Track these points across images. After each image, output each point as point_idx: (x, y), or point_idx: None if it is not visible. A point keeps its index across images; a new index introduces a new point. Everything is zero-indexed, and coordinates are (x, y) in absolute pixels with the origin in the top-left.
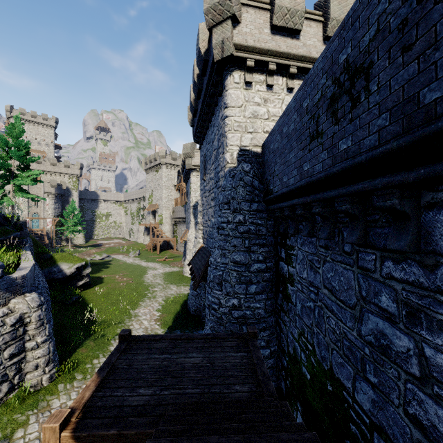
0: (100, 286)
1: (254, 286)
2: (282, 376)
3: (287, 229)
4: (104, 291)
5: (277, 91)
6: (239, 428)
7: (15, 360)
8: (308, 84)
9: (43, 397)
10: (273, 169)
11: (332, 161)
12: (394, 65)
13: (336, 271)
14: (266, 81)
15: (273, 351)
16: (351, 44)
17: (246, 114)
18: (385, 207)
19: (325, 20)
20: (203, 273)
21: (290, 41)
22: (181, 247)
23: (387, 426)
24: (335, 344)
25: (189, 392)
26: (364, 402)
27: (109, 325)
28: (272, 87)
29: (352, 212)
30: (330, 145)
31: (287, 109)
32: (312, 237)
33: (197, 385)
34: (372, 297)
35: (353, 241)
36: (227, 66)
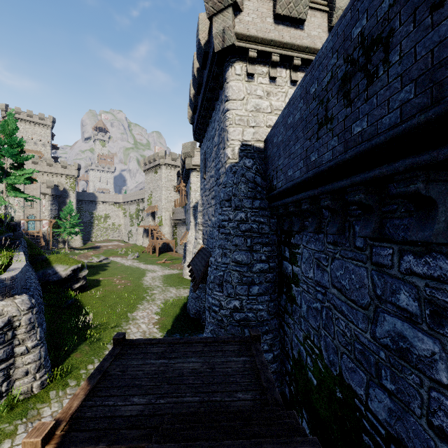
0: (97, 288)
1: (256, 287)
2: (285, 382)
3: (291, 227)
4: (101, 293)
5: (281, 83)
6: (244, 445)
7: (3, 367)
8: (316, 67)
9: (34, 405)
10: (277, 164)
11: (344, 147)
12: (421, 28)
13: (347, 269)
14: (268, 73)
15: (277, 355)
16: (367, 14)
17: (247, 107)
18: (407, 193)
19: (330, 10)
20: (203, 274)
21: (294, 32)
22: (180, 249)
23: (406, 438)
24: (345, 347)
25: (187, 400)
26: (379, 411)
27: (105, 329)
28: (275, 80)
29: (366, 202)
30: (341, 130)
31: (292, 98)
32: (319, 234)
33: (196, 392)
34: (388, 295)
35: (367, 235)
36: (228, 57)
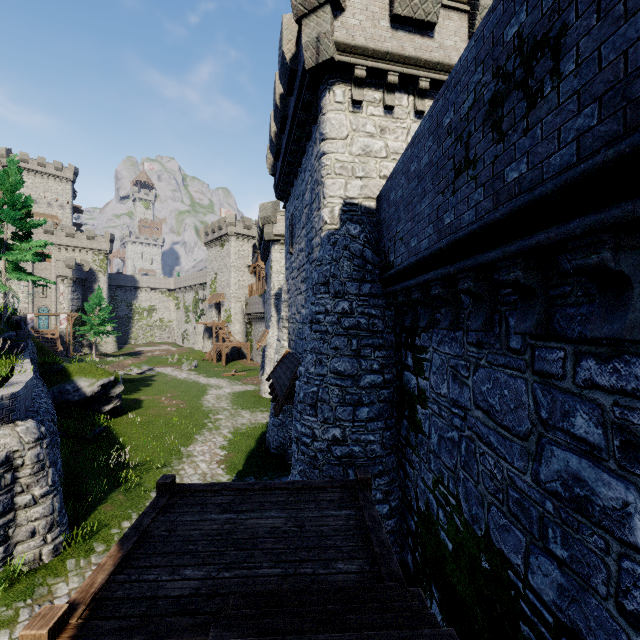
0: (137, 412)
1: (365, 408)
2: (407, 546)
3: (416, 321)
4: (142, 419)
5: (401, 115)
6: None
7: None
8: (451, 87)
9: (43, 580)
10: (395, 231)
11: (493, 202)
12: (608, 20)
13: (496, 381)
14: (383, 100)
15: (395, 507)
16: (527, 6)
17: (353, 150)
18: (587, 266)
19: (472, 9)
20: (288, 391)
21: (419, 41)
22: (257, 356)
23: (585, 629)
24: (494, 496)
25: (263, 573)
26: (544, 589)
27: (148, 470)
28: (392, 110)
29: (526, 282)
30: (489, 177)
31: (417, 134)
32: (456, 331)
33: (277, 562)
34: (558, 419)
35: (527, 331)
36: (325, 77)
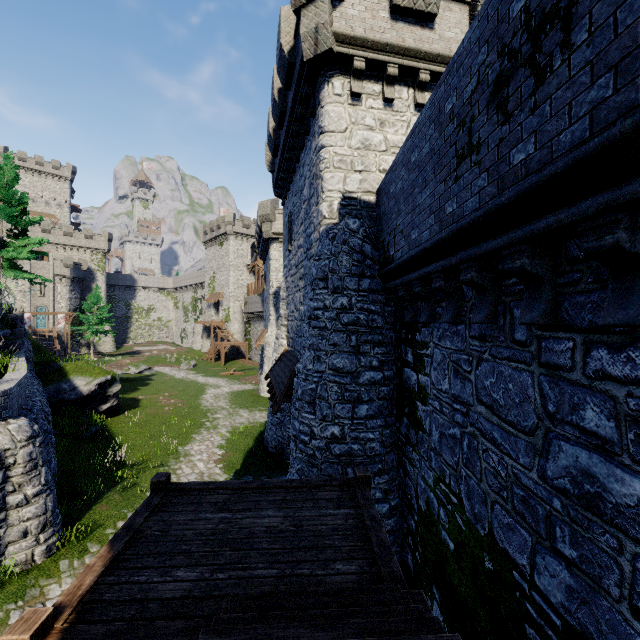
0: (135, 411)
1: (365, 406)
2: (407, 545)
3: (416, 316)
4: (140, 418)
5: (400, 108)
6: None
7: None
8: (453, 72)
9: (35, 581)
10: (395, 224)
11: (498, 187)
12: None
13: (500, 375)
14: (382, 93)
15: (394, 506)
16: None
17: (352, 143)
18: (600, 248)
19: (473, 0)
20: (286, 389)
21: (420, 32)
22: (256, 355)
23: (596, 632)
24: (498, 494)
25: (259, 574)
26: (552, 590)
27: (144, 469)
28: (392, 103)
29: (533, 270)
30: (494, 161)
31: (418, 124)
32: (458, 325)
33: (273, 562)
34: (566, 413)
35: (533, 320)
36: (323, 69)
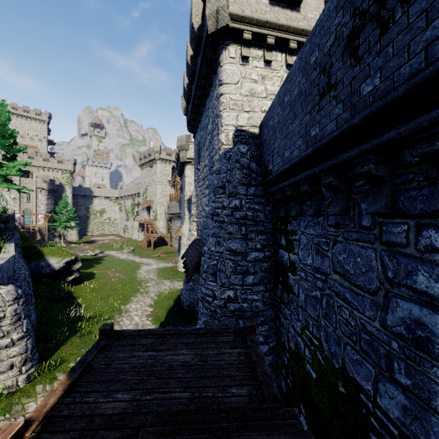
0: (91, 281)
1: (251, 276)
2: (281, 375)
3: (288, 213)
4: (95, 286)
5: (276, 67)
6: None
7: None
8: (316, 33)
9: (18, 400)
10: (273, 147)
11: (351, 113)
12: None
13: (351, 252)
14: (264, 56)
15: (272, 347)
16: None
17: (242, 92)
18: (432, 152)
19: None
20: (196, 265)
21: (290, 14)
22: (175, 243)
23: None
24: (349, 338)
25: (176, 396)
26: (390, 408)
27: (97, 321)
28: (270, 63)
29: (377, 173)
30: (347, 94)
31: (290, 74)
32: (319, 217)
33: (186, 387)
34: (402, 278)
35: (377, 210)
36: (222, 39)
